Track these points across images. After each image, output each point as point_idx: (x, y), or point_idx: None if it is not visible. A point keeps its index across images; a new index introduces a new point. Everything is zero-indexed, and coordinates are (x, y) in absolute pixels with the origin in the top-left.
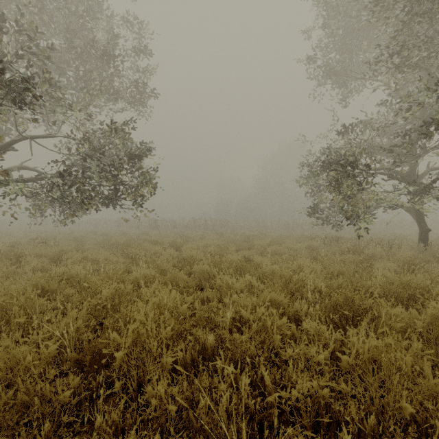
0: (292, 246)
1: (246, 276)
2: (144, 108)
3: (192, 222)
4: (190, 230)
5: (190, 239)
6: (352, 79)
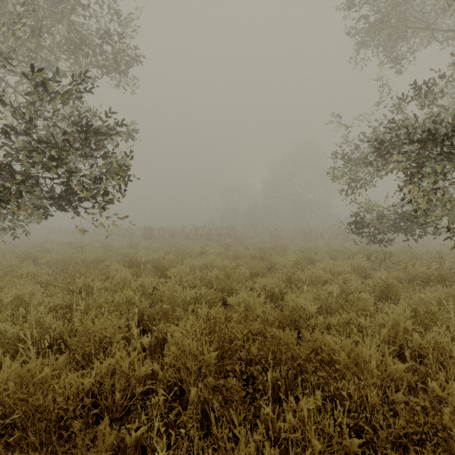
0: (331, 267)
1: (303, 405)
2: (122, 76)
3: (193, 231)
4: (191, 240)
5: (186, 255)
6: (405, 37)
